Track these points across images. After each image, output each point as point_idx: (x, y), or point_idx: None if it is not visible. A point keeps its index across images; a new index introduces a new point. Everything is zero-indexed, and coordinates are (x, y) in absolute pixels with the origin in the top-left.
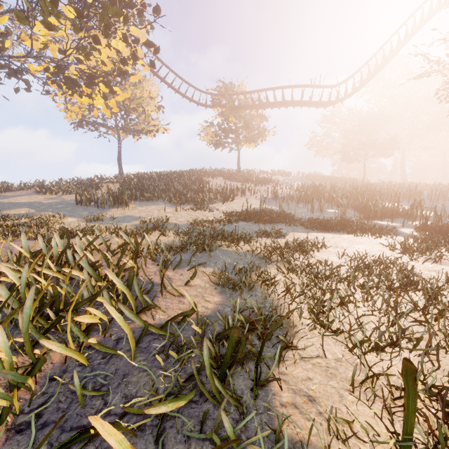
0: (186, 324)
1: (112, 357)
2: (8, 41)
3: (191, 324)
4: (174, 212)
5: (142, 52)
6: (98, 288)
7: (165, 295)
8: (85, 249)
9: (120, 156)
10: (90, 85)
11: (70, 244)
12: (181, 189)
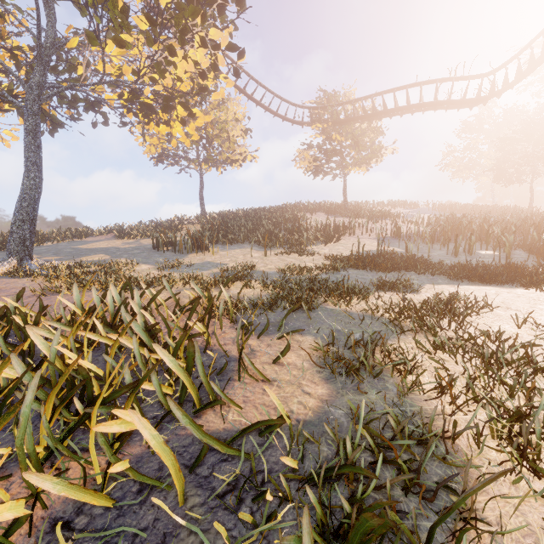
0: (274, 435)
1: (153, 490)
2: (80, 67)
3: (280, 436)
4: (262, 257)
5: (223, 59)
6: (155, 362)
7: (245, 378)
8: (148, 305)
9: (202, 193)
10: (167, 109)
11: (133, 298)
12: (271, 228)
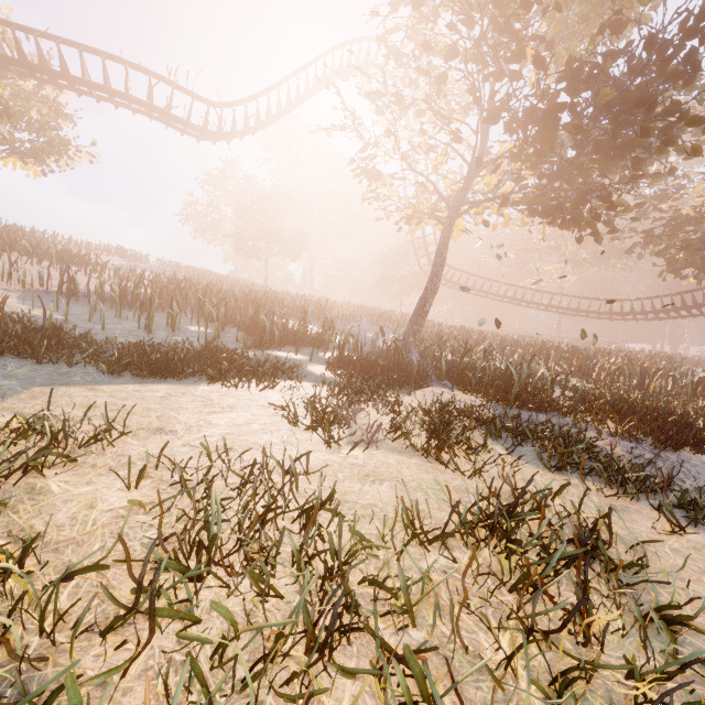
0: None
1: None
2: None
3: None
4: None
5: None
6: None
7: None
8: None
9: None
10: None
11: None
12: None
